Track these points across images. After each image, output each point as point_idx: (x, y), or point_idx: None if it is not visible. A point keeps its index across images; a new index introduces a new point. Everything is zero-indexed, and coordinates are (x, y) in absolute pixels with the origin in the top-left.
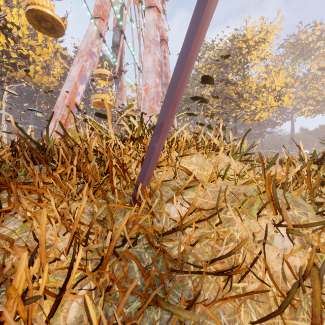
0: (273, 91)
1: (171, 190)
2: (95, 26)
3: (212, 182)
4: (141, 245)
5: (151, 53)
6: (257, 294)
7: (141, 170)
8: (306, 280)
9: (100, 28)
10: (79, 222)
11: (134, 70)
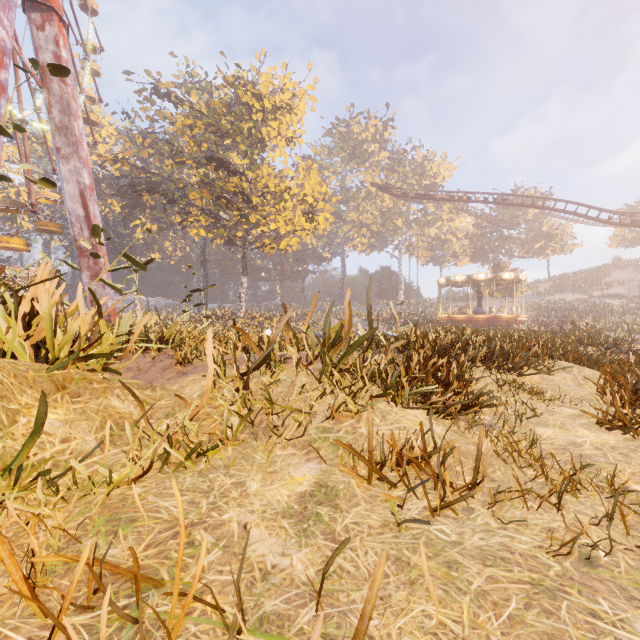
0: (304, 203)
1: None
2: None
3: None
4: None
5: None
6: None
7: None
8: None
9: None
10: None
11: None
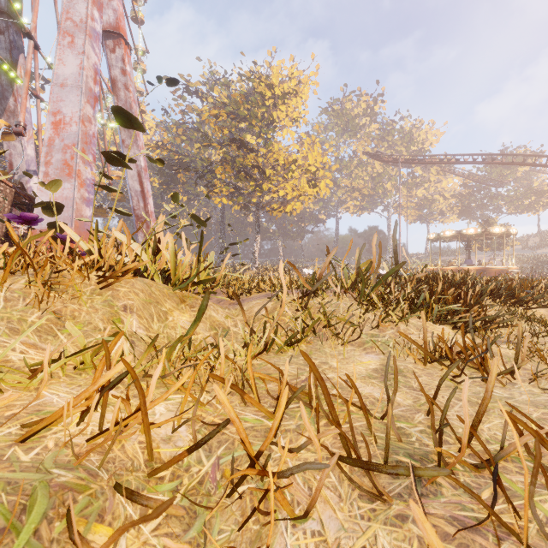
0: (307, 172)
1: None
2: None
3: None
4: None
5: (75, 49)
6: None
7: None
8: None
9: None
10: None
11: None
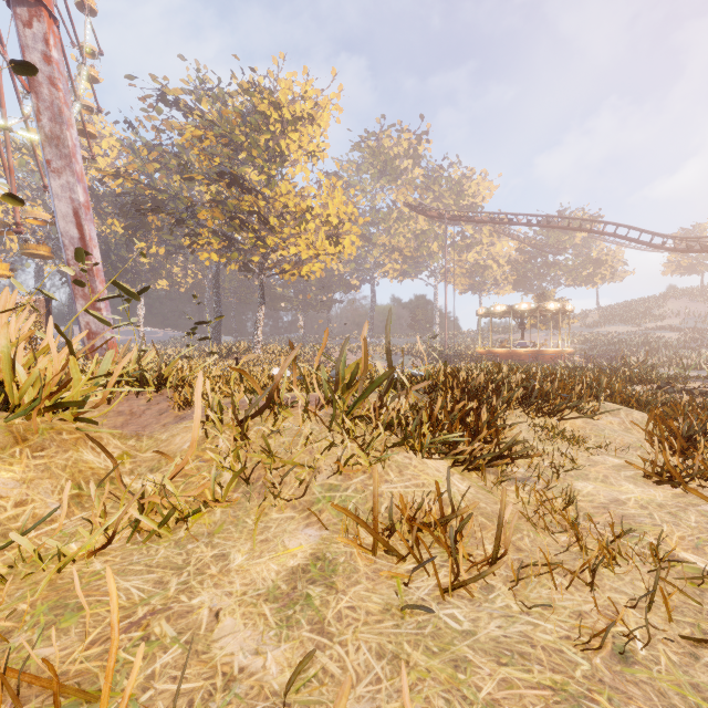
0: (327, 225)
1: None
2: None
3: None
4: None
5: None
6: None
7: None
8: None
9: None
10: None
11: None
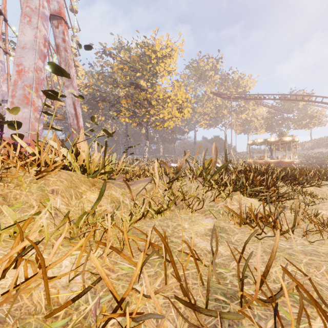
0: (177, 103)
1: None
2: None
3: None
4: None
5: (31, 25)
6: None
7: None
8: None
9: None
10: None
11: None
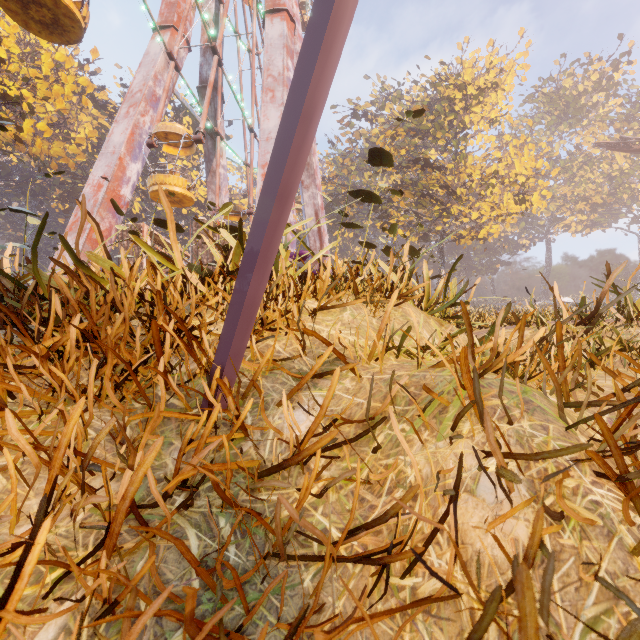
0: (512, 184)
1: (292, 380)
2: (162, 44)
3: (376, 361)
4: (213, 498)
5: (275, 103)
6: (438, 603)
7: (221, 339)
8: (535, 570)
9: (173, 48)
10: (77, 454)
11: (244, 136)
